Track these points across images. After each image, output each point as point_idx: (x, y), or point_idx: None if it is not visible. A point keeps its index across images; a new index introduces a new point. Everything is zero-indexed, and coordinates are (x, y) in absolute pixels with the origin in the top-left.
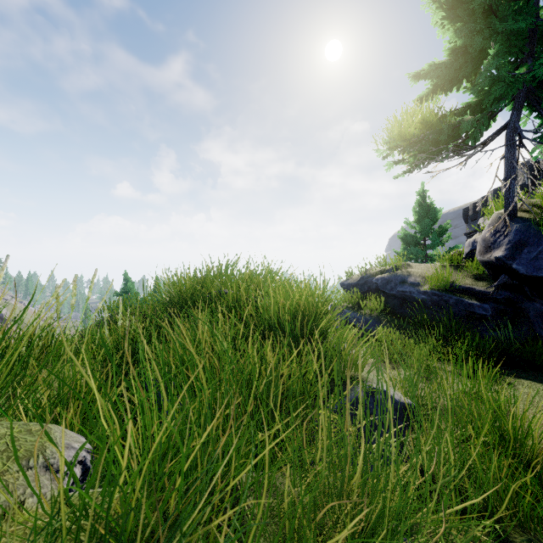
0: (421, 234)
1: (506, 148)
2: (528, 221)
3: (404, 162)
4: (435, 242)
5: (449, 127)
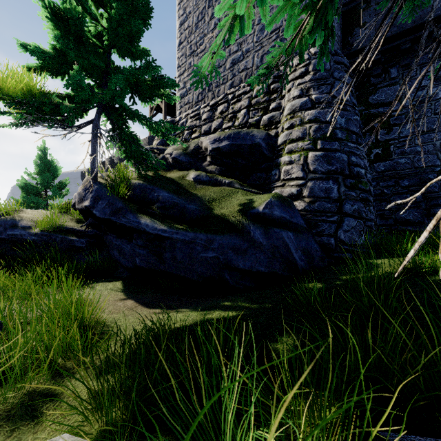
0: (42, 186)
1: (92, 135)
2: (102, 185)
3: (10, 115)
4: (56, 194)
5: (51, 103)
